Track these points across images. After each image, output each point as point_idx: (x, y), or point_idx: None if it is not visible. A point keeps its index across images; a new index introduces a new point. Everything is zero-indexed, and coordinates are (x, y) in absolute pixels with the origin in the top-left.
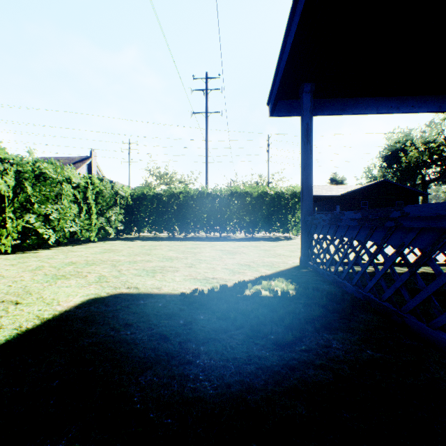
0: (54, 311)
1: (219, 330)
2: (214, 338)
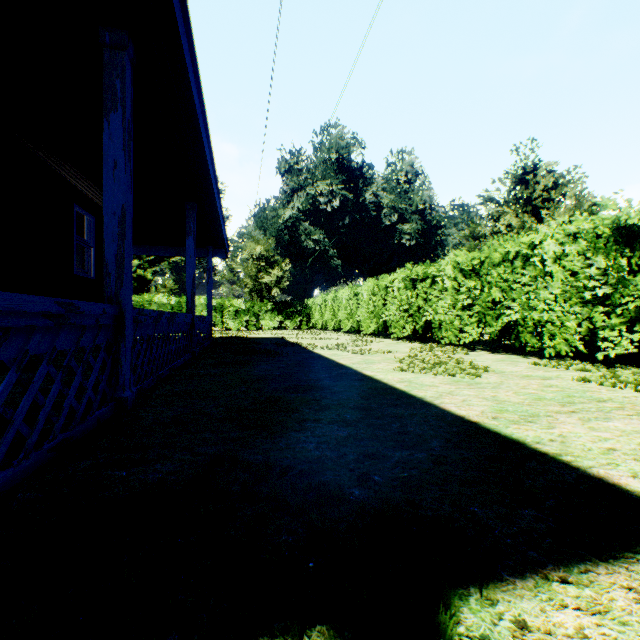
0: (586, 464)
1: (311, 472)
2: (311, 463)
